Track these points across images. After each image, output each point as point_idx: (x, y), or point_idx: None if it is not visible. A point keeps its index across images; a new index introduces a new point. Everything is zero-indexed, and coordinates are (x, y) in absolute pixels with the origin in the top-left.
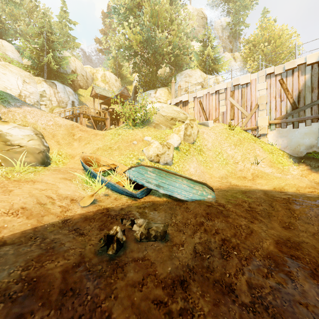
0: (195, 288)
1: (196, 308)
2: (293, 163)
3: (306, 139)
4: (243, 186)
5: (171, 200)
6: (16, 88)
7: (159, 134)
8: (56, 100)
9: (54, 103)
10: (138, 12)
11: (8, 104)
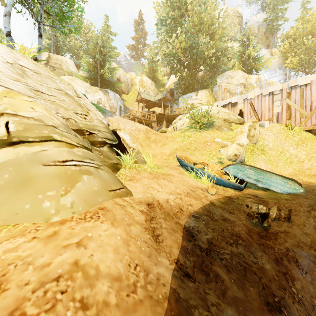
0: None
1: None
2: None
3: None
4: None
5: (268, 192)
6: None
7: (225, 135)
8: (108, 106)
9: (107, 109)
10: (181, 20)
11: (105, 114)
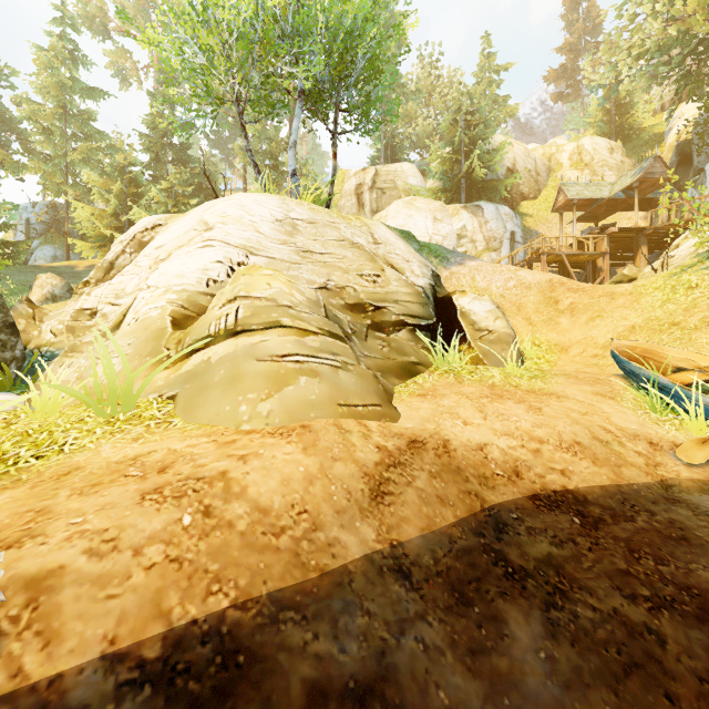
0: None
1: None
2: None
3: None
4: None
5: None
6: (425, 235)
7: None
8: (482, 239)
9: (479, 246)
10: None
11: (447, 263)
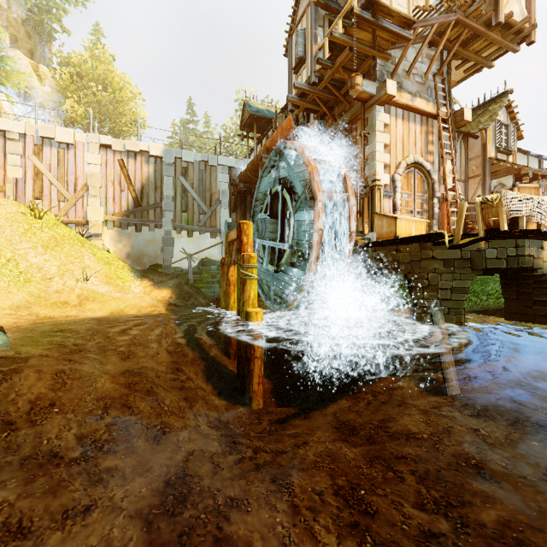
0: None
1: None
2: (136, 278)
3: (150, 248)
4: (65, 317)
5: None
6: None
7: None
8: None
9: None
10: None
11: None
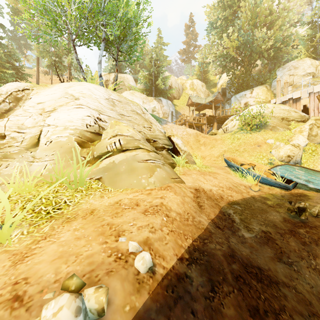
0: None
1: None
2: None
3: None
4: None
5: None
6: None
7: (279, 136)
8: (161, 113)
9: (160, 116)
10: (233, 18)
11: (161, 123)
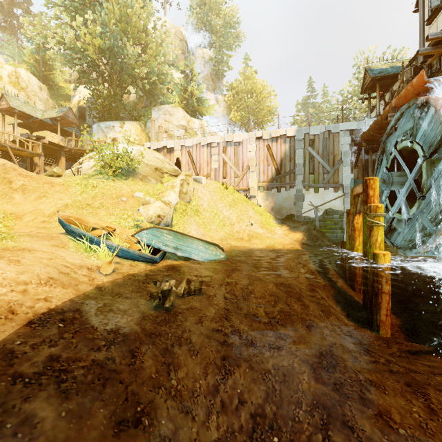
0: (235, 320)
1: (240, 329)
2: (277, 224)
3: (286, 203)
4: (243, 247)
5: (189, 262)
6: None
7: (150, 189)
8: None
9: None
10: (95, 1)
11: None
